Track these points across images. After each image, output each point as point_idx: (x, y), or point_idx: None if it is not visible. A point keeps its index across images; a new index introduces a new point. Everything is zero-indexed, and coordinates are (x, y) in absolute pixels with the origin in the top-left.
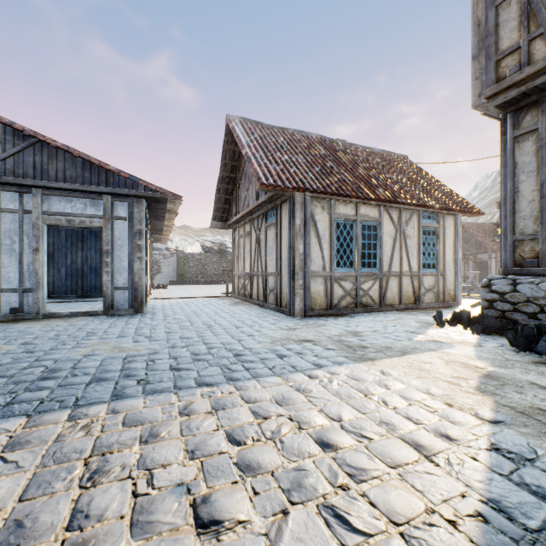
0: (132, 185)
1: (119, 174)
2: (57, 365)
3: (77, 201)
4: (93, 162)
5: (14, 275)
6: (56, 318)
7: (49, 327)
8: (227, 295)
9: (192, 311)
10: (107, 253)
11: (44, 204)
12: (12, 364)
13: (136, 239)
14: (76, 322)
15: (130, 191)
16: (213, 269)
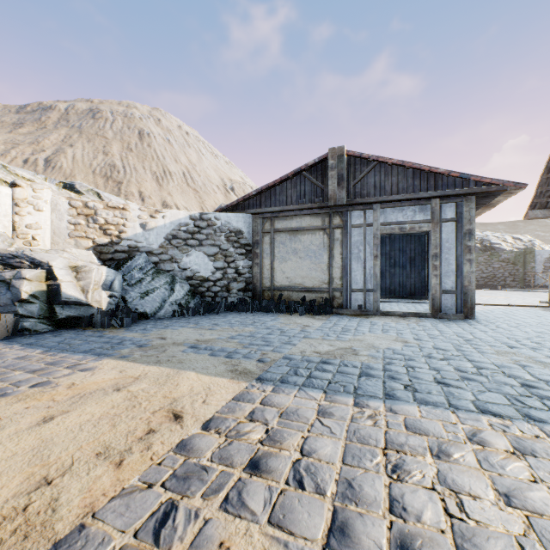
0: (461, 183)
1: (447, 175)
2: (508, 371)
3: (406, 210)
4: (423, 169)
5: (359, 278)
6: (391, 316)
7: (403, 324)
8: (549, 305)
9: (541, 324)
10: (435, 257)
11: (381, 216)
12: (452, 360)
13: (465, 240)
14: (419, 323)
15: (460, 190)
16: (479, 270)
